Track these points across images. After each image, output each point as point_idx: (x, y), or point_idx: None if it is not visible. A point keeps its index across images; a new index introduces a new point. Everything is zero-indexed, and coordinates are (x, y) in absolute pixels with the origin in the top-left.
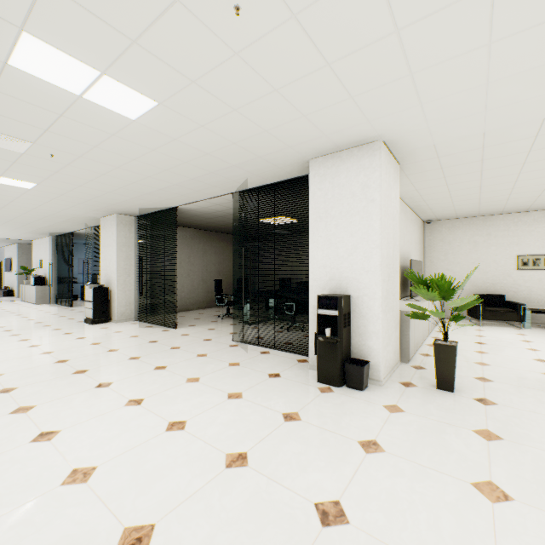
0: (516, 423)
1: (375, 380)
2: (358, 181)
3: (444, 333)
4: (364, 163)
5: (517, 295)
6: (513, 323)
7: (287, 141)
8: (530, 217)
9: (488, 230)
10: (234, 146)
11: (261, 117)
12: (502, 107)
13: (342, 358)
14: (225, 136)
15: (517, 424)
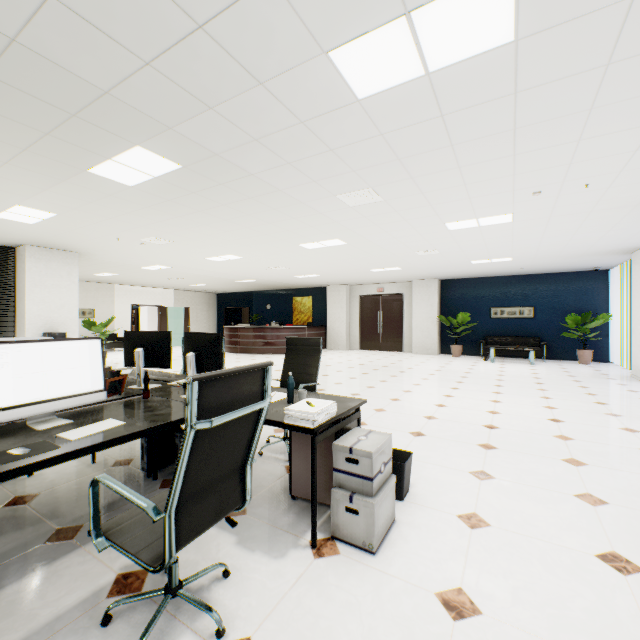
0: None
1: None
2: (66, 270)
3: None
4: (70, 261)
5: None
6: None
7: (42, 241)
8: None
9: None
10: (7, 232)
11: (58, 238)
12: (127, 260)
13: None
14: (18, 231)
15: None
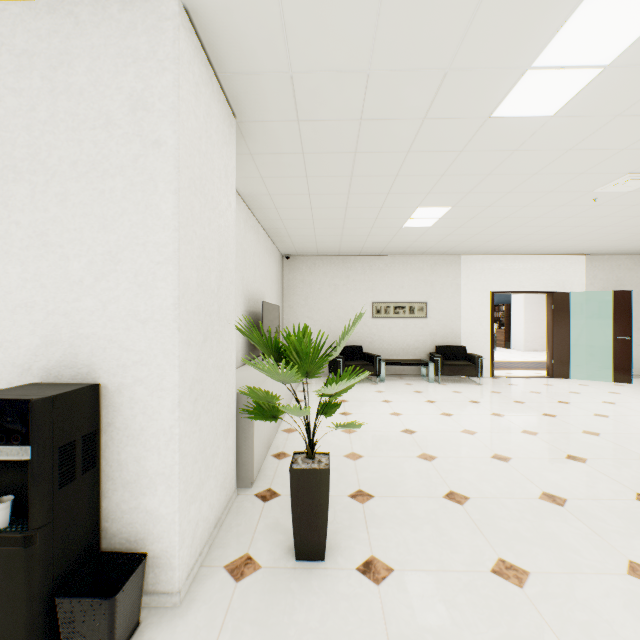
0: (437, 634)
1: (165, 593)
2: (121, 88)
3: (310, 442)
4: (138, 44)
5: (372, 345)
6: (369, 376)
7: None
8: (383, 262)
9: (347, 272)
10: None
11: None
12: None
13: (54, 580)
14: None
15: (439, 638)
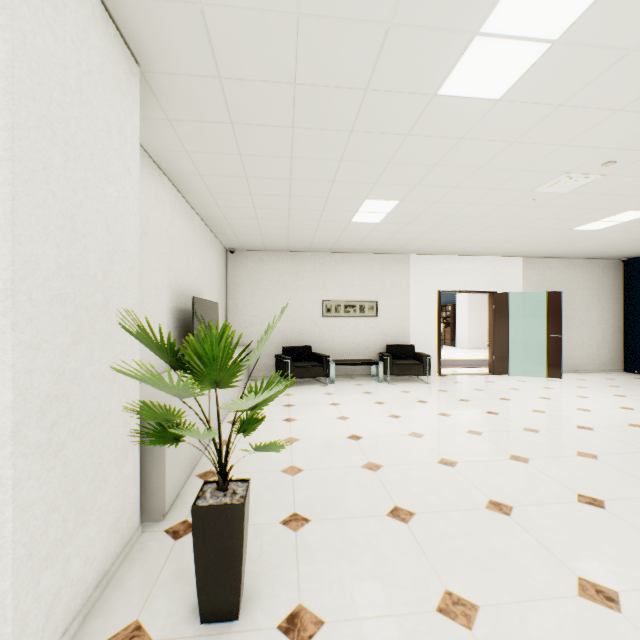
0: None
1: None
2: None
3: (222, 469)
4: None
5: (323, 345)
6: (320, 377)
7: None
8: (334, 259)
9: (297, 269)
10: None
11: None
12: None
13: None
14: None
15: None
